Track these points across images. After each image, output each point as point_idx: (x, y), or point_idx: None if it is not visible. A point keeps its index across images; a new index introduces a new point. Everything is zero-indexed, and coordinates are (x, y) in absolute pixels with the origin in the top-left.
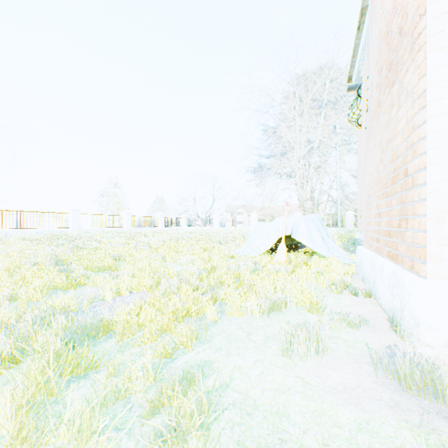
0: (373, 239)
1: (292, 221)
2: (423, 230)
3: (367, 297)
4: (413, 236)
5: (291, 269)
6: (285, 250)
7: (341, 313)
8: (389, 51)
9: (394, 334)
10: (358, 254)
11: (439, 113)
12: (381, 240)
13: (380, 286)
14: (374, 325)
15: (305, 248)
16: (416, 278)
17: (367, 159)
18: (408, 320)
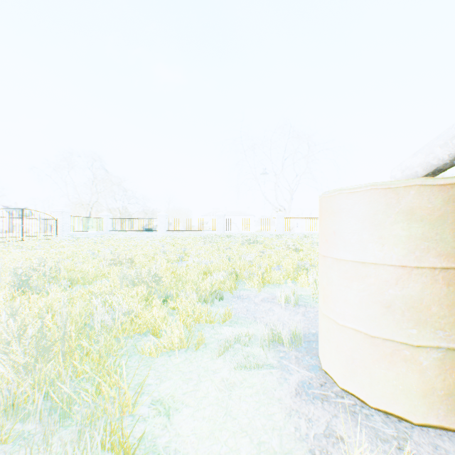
0: None
1: None
2: None
3: None
4: None
5: None
6: None
7: None
8: None
9: None
10: None
11: None
12: None
13: None
14: None
15: None
16: None
17: None
18: None
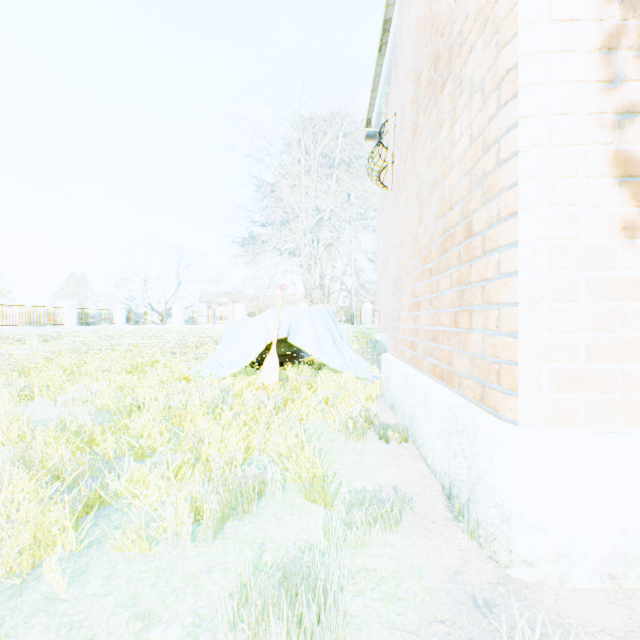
0: (406, 344)
1: (289, 316)
2: (506, 332)
3: (402, 443)
4: (485, 343)
5: (285, 398)
6: (277, 365)
7: (368, 491)
8: (435, 36)
9: (460, 532)
10: (384, 366)
11: (537, 110)
12: (421, 346)
13: (424, 426)
14: (423, 511)
15: (311, 356)
16: (502, 427)
17: (396, 223)
18: (488, 509)
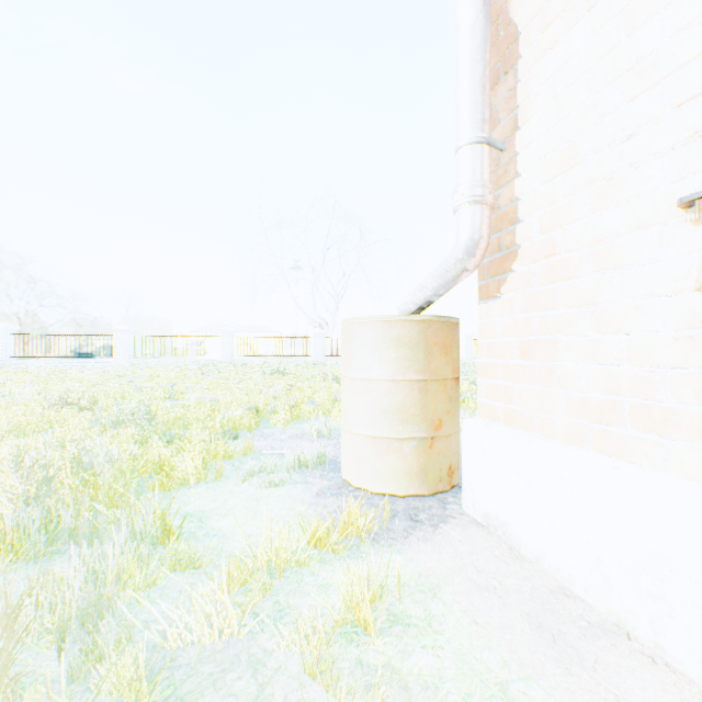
0: None
1: None
2: None
3: None
4: None
5: None
6: None
7: None
8: None
9: None
10: None
11: None
12: None
13: None
14: None
15: None
16: None
17: None
18: None
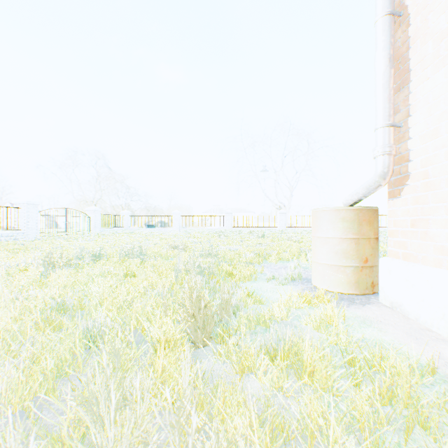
0: None
1: None
2: None
3: None
4: None
5: None
6: None
7: None
8: None
9: None
10: None
11: None
12: None
13: None
14: None
15: None
16: None
17: None
18: None
